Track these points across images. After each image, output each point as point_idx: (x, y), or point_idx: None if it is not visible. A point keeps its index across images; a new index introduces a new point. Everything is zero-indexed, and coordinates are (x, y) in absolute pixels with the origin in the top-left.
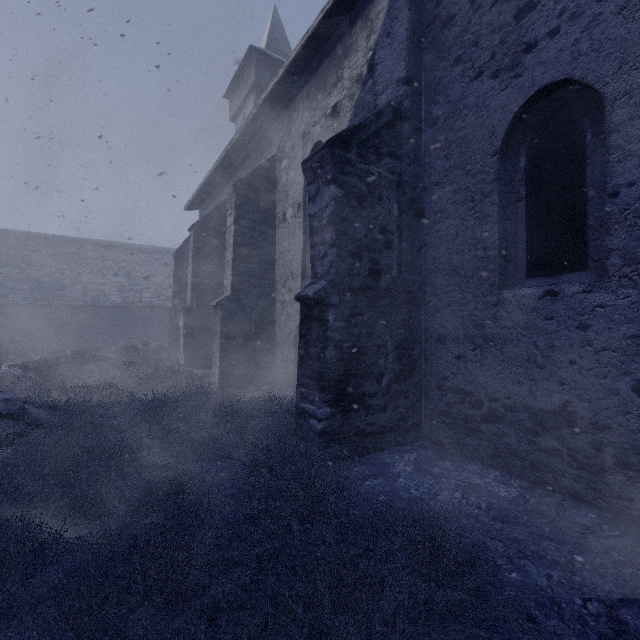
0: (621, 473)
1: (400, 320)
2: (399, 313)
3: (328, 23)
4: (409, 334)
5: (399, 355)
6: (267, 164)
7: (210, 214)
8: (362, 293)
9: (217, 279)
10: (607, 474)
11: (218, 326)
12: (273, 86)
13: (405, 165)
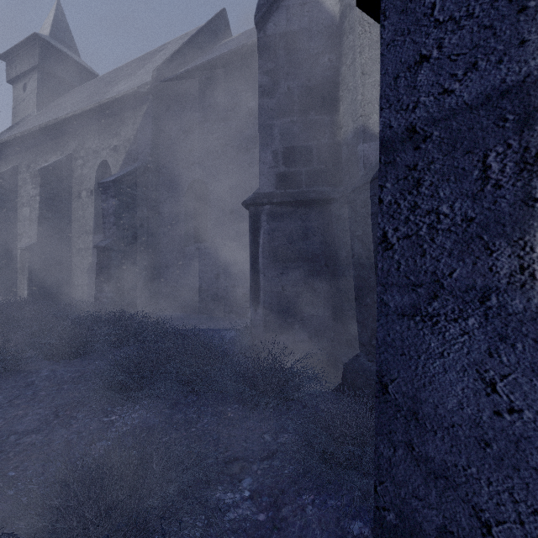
0: (212, 302)
1: (148, 258)
2: (148, 255)
3: (112, 104)
4: (152, 264)
5: (148, 273)
6: (65, 159)
7: (0, 175)
8: (129, 246)
9: (8, 228)
10: (209, 304)
11: (26, 263)
12: (72, 115)
13: (150, 191)
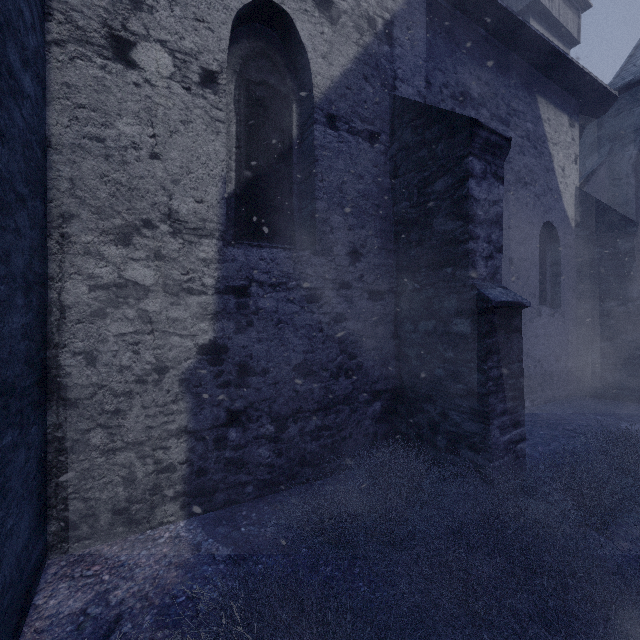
0: None
1: None
2: None
3: None
4: None
5: None
6: None
7: None
8: None
9: None
10: None
11: None
12: None
13: None
